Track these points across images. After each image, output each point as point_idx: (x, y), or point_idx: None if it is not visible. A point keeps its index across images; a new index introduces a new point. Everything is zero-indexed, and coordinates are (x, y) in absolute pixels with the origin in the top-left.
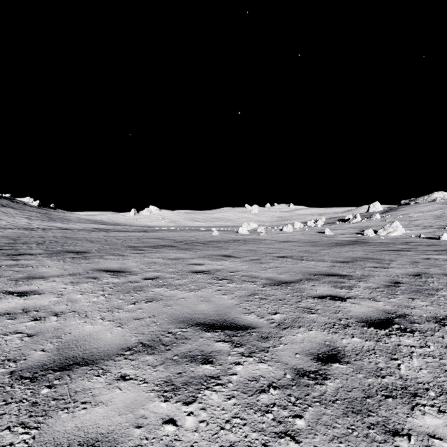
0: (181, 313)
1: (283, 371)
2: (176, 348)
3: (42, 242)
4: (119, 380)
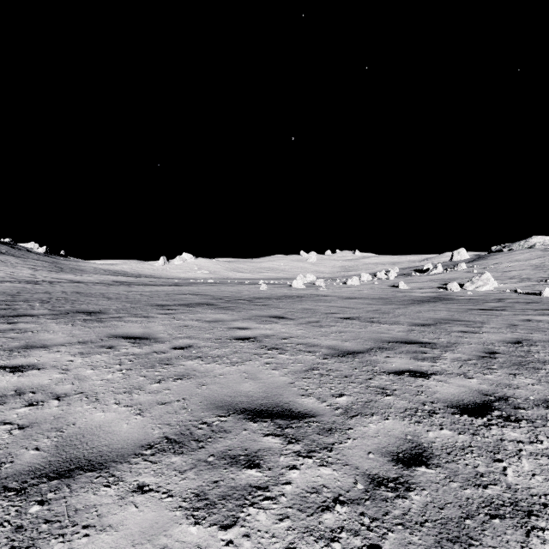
0: (219, 396)
1: (352, 478)
2: (212, 446)
3: (47, 299)
4: (135, 493)
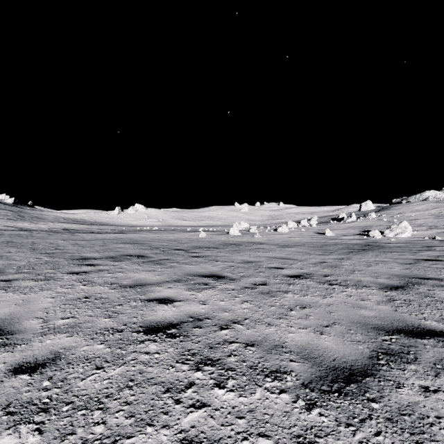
0: None
1: None
2: None
3: None
4: None
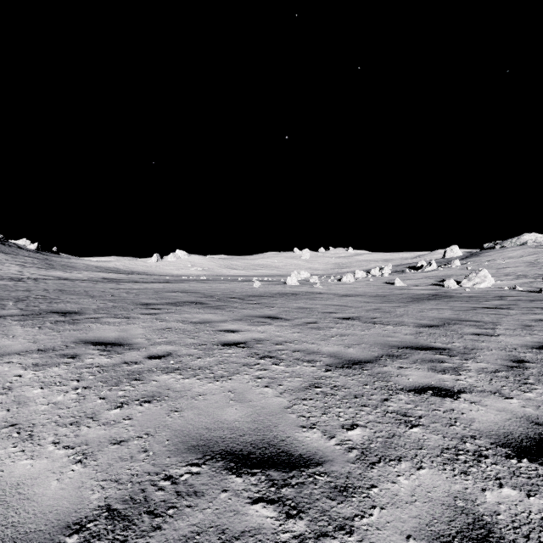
0: (194, 429)
1: None
2: (172, 524)
3: (24, 297)
4: None
